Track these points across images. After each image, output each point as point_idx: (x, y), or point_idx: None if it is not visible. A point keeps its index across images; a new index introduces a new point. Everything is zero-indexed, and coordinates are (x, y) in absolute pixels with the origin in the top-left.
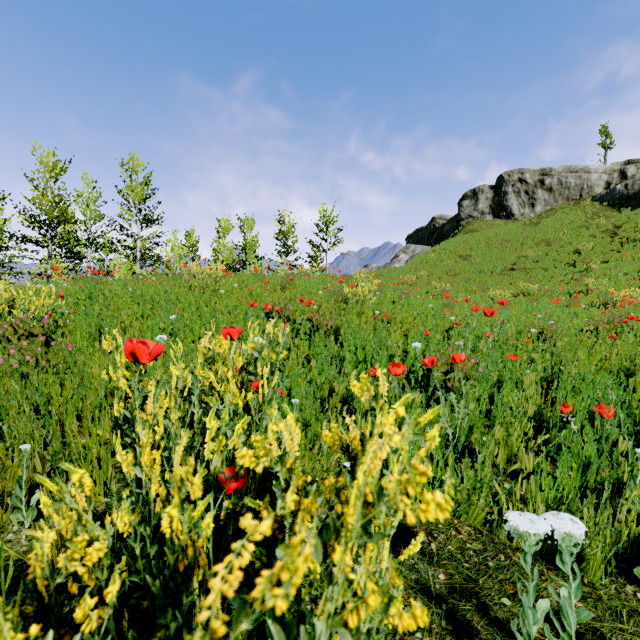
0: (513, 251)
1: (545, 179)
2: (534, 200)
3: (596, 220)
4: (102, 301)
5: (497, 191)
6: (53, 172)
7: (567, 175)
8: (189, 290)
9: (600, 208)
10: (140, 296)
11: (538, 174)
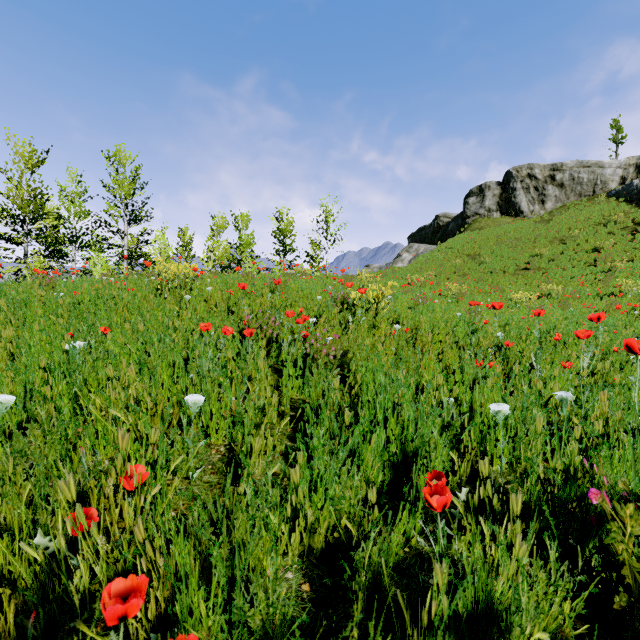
0: (525, 250)
1: (556, 174)
2: (544, 196)
3: (613, 217)
4: (2, 313)
5: (505, 187)
6: (28, 163)
7: (579, 170)
8: (155, 294)
9: (616, 204)
10: (62, 305)
11: (548, 169)
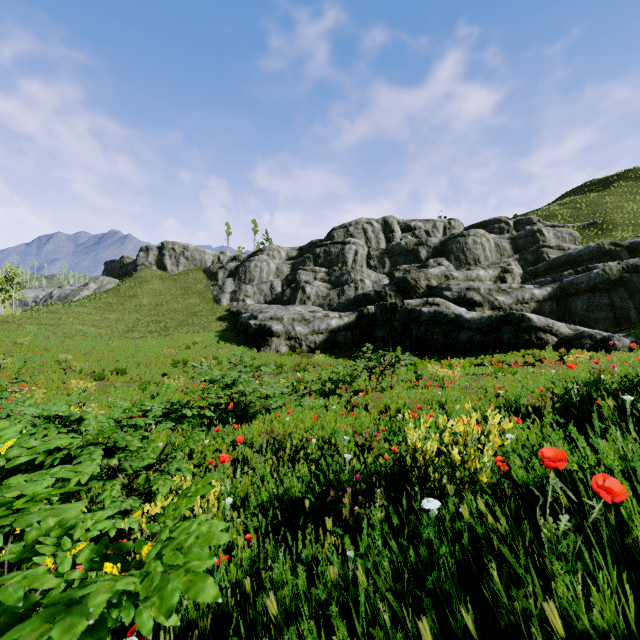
0: (152, 297)
1: (185, 252)
2: (179, 263)
3: (196, 284)
4: None
5: (161, 252)
6: None
7: (195, 253)
8: None
9: (203, 276)
10: None
11: (182, 248)
